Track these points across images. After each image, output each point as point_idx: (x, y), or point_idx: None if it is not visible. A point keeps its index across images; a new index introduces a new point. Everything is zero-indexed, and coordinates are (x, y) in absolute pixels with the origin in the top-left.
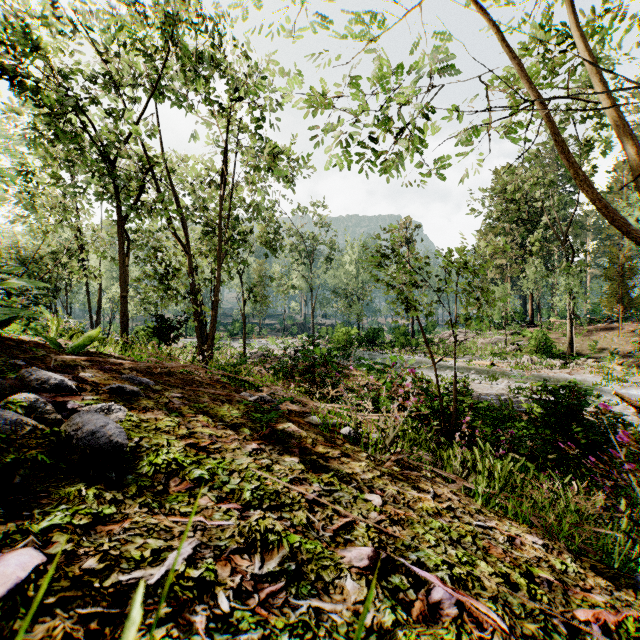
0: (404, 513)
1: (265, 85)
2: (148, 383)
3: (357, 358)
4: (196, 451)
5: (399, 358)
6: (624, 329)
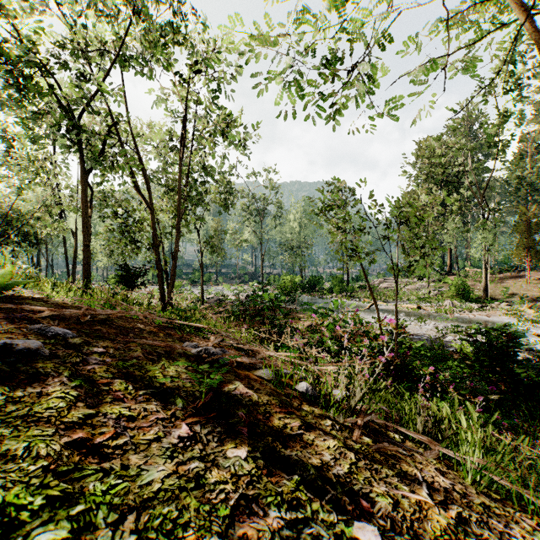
0: None
1: (220, 59)
2: (65, 335)
3: (300, 302)
4: (80, 457)
5: (342, 302)
6: (531, 277)
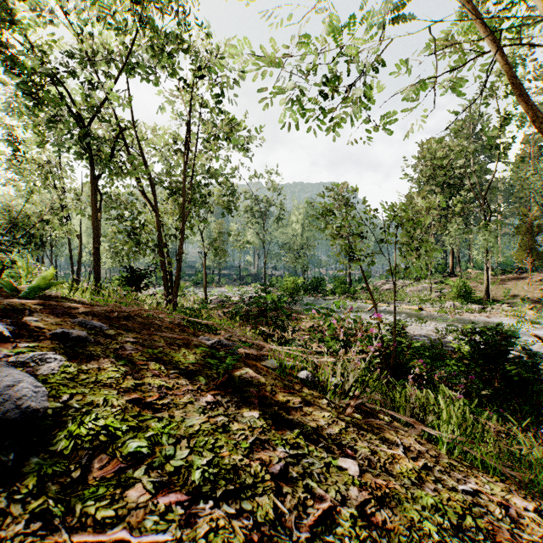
0: (386, 484)
1: (223, 64)
2: (101, 327)
3: (303, 303)
4: (139, 409)
5: (343, 303)
6: (532, 278)
